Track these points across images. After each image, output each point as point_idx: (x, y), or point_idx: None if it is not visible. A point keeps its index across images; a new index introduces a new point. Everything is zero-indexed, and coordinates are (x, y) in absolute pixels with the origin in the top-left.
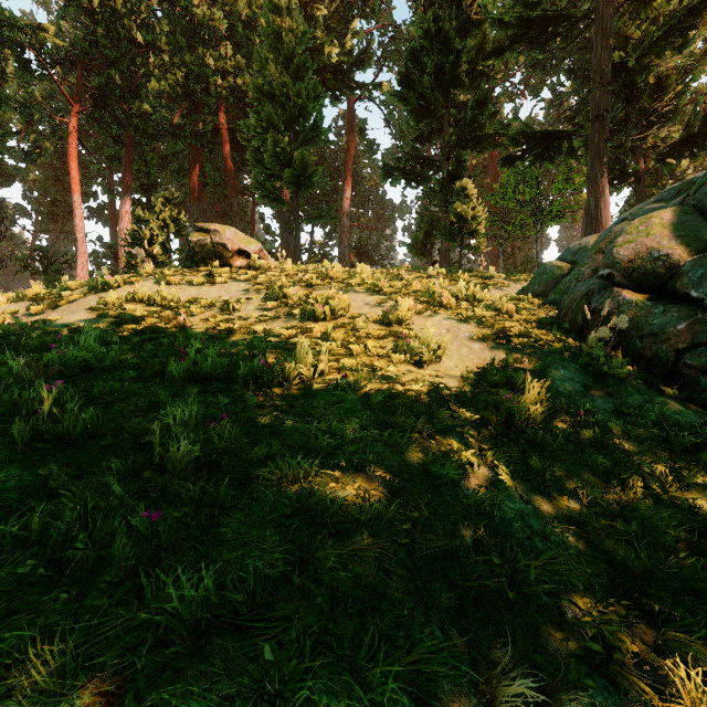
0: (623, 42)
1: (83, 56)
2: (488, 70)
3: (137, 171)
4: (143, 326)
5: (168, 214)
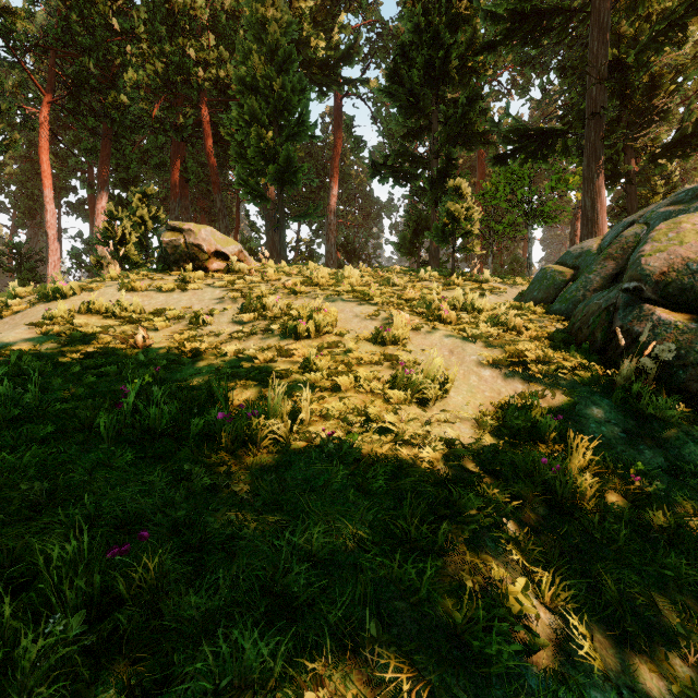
0: (616, 40)
1: (55, 43)
2: (478, 66)
3: (117, 166)
4: (92, 345)
5: (146, 211)
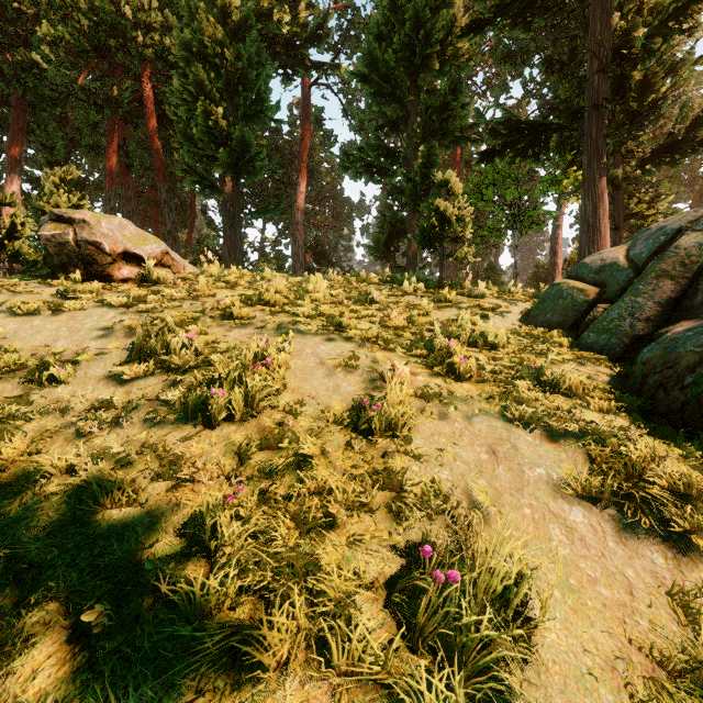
0: None
1: None
2: (460, 54)
3: (43, 146)
4: None
5: (63, 198)
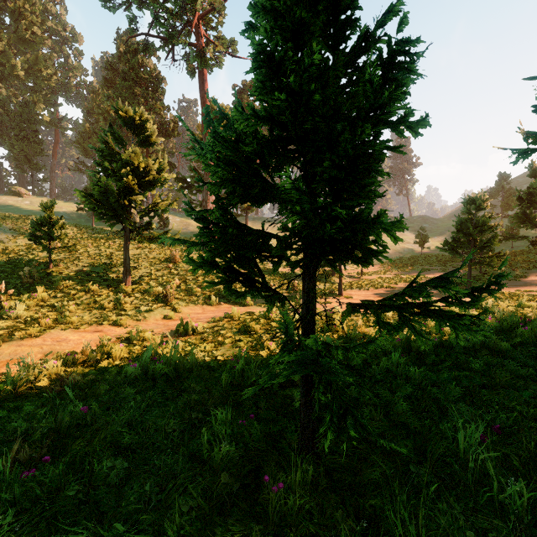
0: None
1: None
2: None
3: None
4: (19, 205)
5: None
